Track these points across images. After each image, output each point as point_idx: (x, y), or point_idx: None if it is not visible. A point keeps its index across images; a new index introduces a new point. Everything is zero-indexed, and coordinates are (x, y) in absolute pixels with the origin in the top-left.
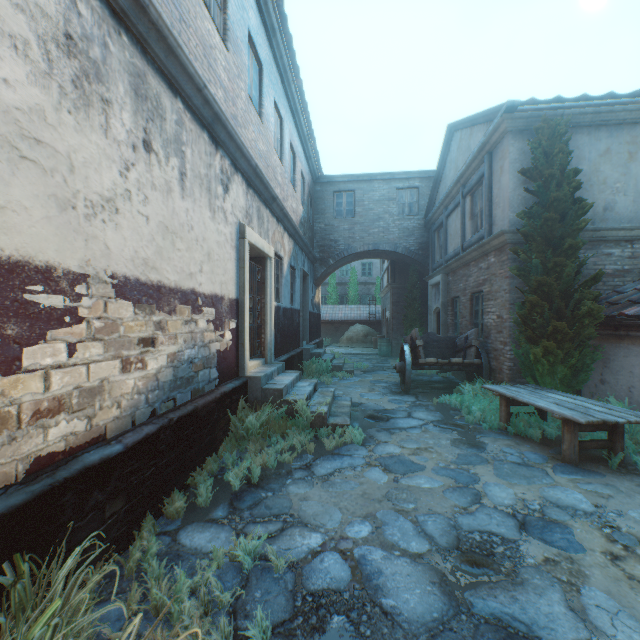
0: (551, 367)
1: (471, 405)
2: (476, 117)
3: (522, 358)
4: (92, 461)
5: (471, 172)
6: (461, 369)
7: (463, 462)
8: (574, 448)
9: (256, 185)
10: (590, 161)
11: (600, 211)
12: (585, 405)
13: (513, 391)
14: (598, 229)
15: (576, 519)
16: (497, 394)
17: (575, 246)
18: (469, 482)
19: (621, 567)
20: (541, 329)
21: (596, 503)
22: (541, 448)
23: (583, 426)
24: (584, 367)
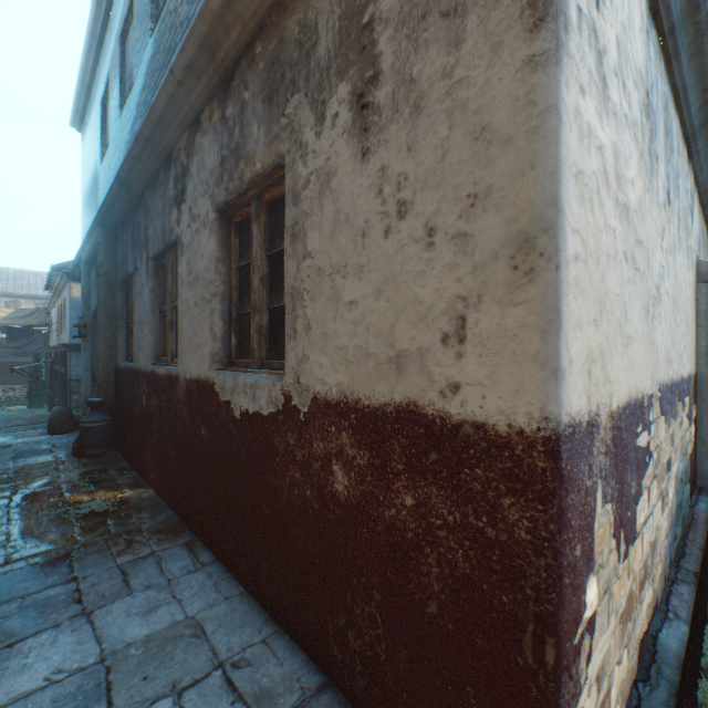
0: None
1: None
2: None
3: None
4: (680, 653)
5: None
6: None
7: None
8: None
9: (706, 196)
10: None
11: None
12: None
13: None
14: None
15: None
16: None
17: None
18: None
19: None
20: None
21: None
22: None
23: None
24: None
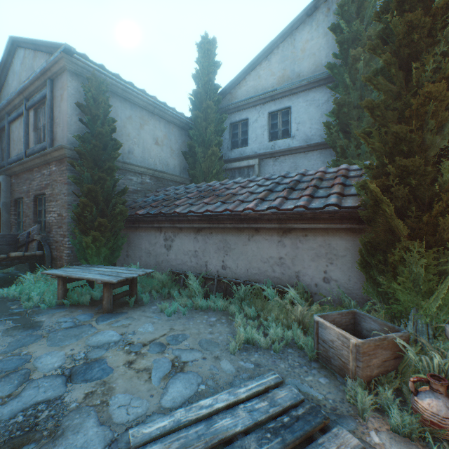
0: (98, 250)
1: (32, 292)
2: (40, 43)
3: (78, 246)
4: None
5: (35, 89)
6: (24, 262)
7: (16, 347)
8: (111, 301)
9: None
10: (122, 119)
11: (127, 152)
12: (118, 271)
13: (70, 271)
14: (126, 163)
15: (110, 350)
16: (56, 276)
17: (113, 168)
18: (20, 365)
19: (134, 367)
20: (92, 223)
21: (122, 332)
22: (90, 309)
23: (116, 285)
24: (118, 248)
